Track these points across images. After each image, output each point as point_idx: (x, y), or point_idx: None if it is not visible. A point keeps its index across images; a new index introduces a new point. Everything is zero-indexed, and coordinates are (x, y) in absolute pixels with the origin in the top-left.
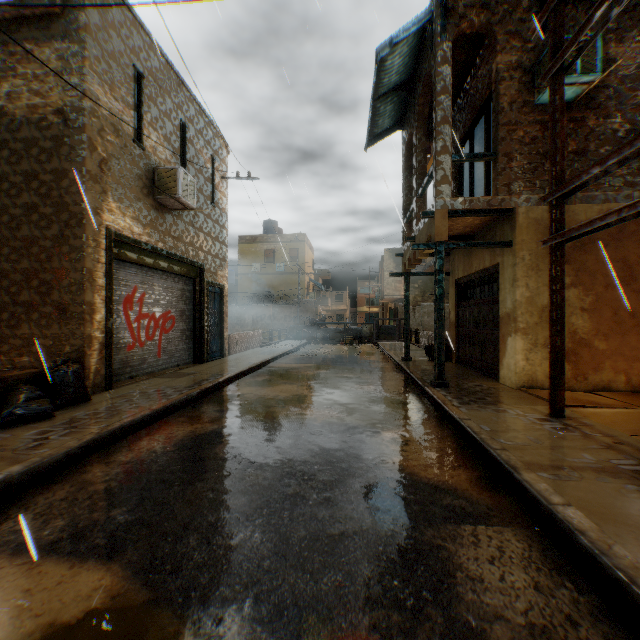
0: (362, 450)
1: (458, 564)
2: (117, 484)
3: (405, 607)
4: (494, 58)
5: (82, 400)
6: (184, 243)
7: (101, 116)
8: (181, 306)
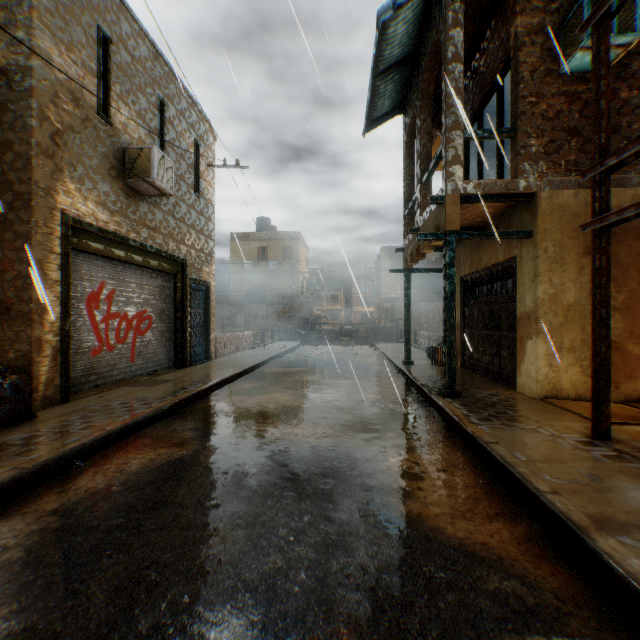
0: (366, 488)
1: None
2: (23, 554)
3: None
4: (512, 21)
5: (23, 418)
6: (162, 235)
7: (55, 80)
8: (160, 305)
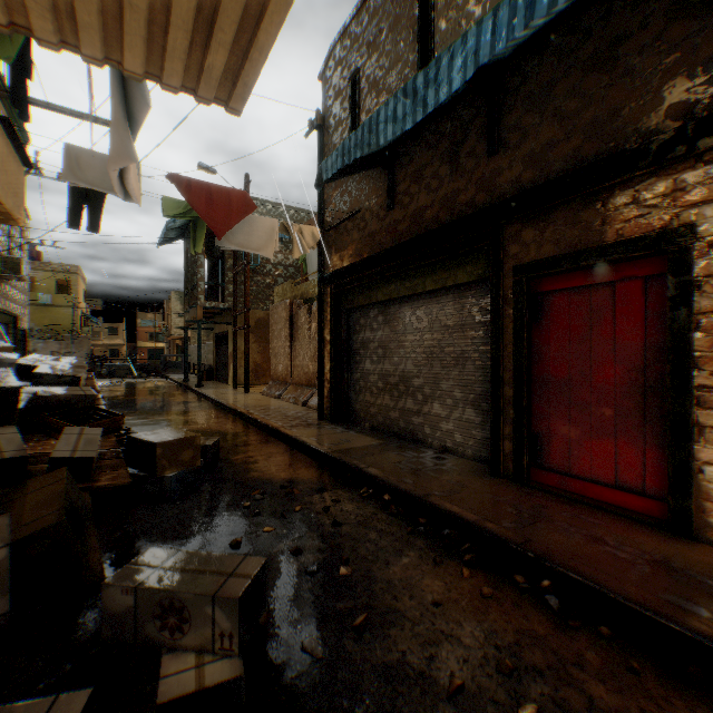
0: (163, 400)
1: (187, 405)
2: None
3: (175, 407)
4: None
5: None
6: (11, 301)
7: None
8: None
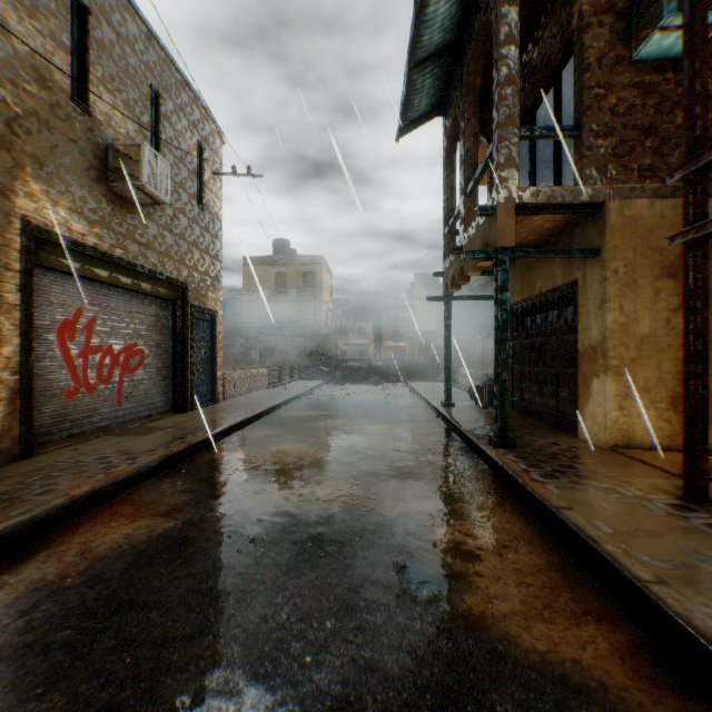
0: (408, 575)
1: None
2: None
3: None
4: None
5: None
6: (157, 252)
7: (13, 52)
8: (154, 337)
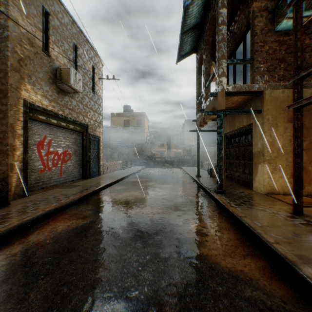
0: (179, 241)
1: None
2: None
3: None
4: (251, 5)
5: (3, 204)
6: (76, 112)
7: (20, 32)
8: (75, 147)
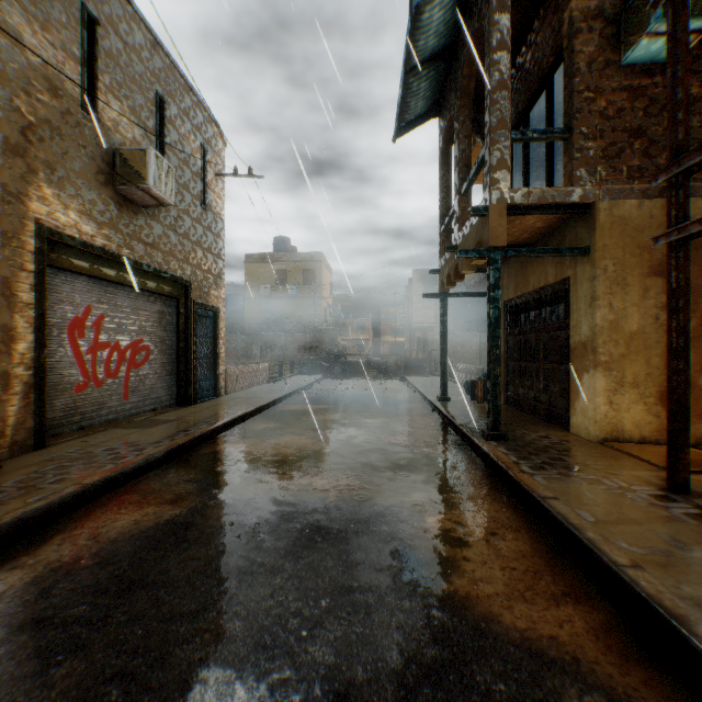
0: (399, 559)
1: None
2: None
3: None
4: (566, 5)
5: None
6: (162, 252)
7: (26, 63)
8: (159, 333)
